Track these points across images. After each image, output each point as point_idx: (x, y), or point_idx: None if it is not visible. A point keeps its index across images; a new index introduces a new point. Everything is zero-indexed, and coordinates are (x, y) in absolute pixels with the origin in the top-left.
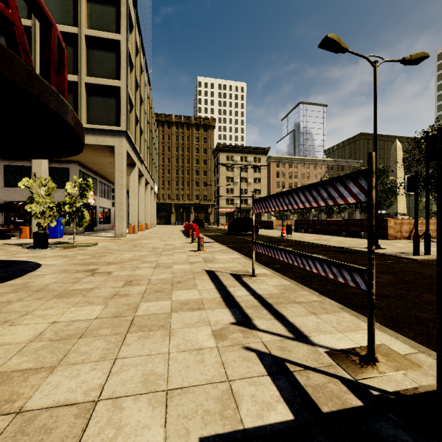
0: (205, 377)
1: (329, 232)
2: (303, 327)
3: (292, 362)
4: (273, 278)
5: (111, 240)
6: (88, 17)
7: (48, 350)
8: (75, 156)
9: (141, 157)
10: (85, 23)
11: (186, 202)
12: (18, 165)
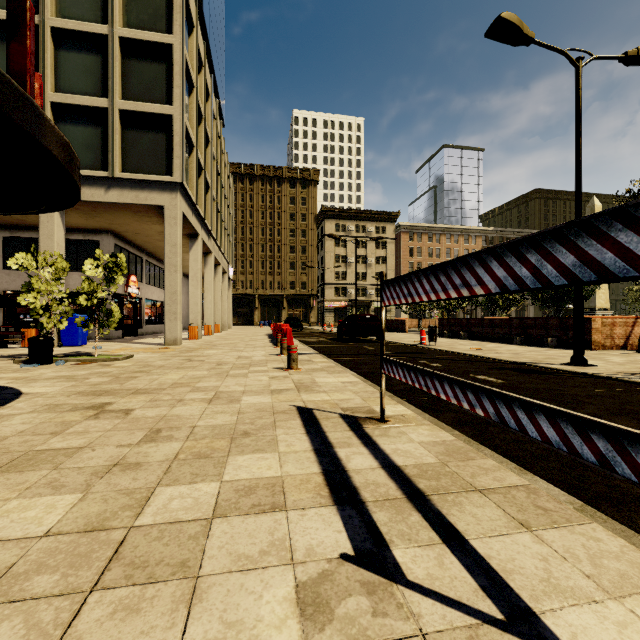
0: None
1: (493, 337)
2: (514, 573)
3: None
4: (419, 426)
5: (157, 350)
6: (124, 10)
7: None
8: (107, 222)
9: (208, 225)
10: (119, 19)
11: (276, 292)
12: (23, 237)
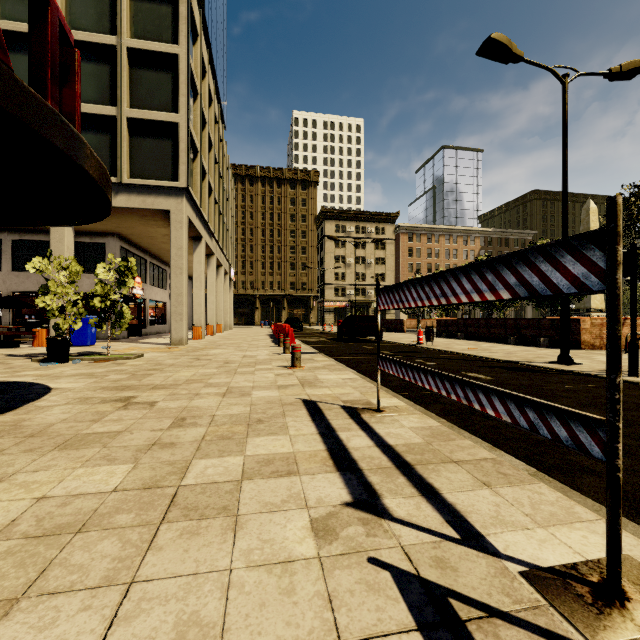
0: (295, 633)
1: (488, 337)
2: (472, 513)
3: (462, 598)
4: (410, 415)
5: (164, 349)
6: (132, 21)
7: (15, 560)
8: (114, 226)
9: (211, 227)
10: (127, 30)
11: (277, 292)
12: (32, 239)
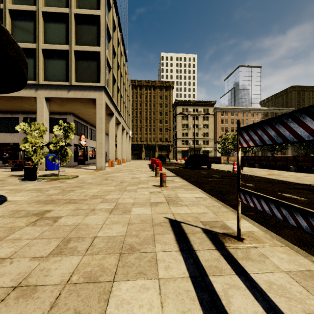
0: None
1: (275, 167)
2: None
3: None
4: (273, 247)
5: (91, 173)
6: (77, 0)
7: None
8: (70, 109)
9: (118, 109)
10: (74, 5)
11: (153, 143)
12: (32, 117)
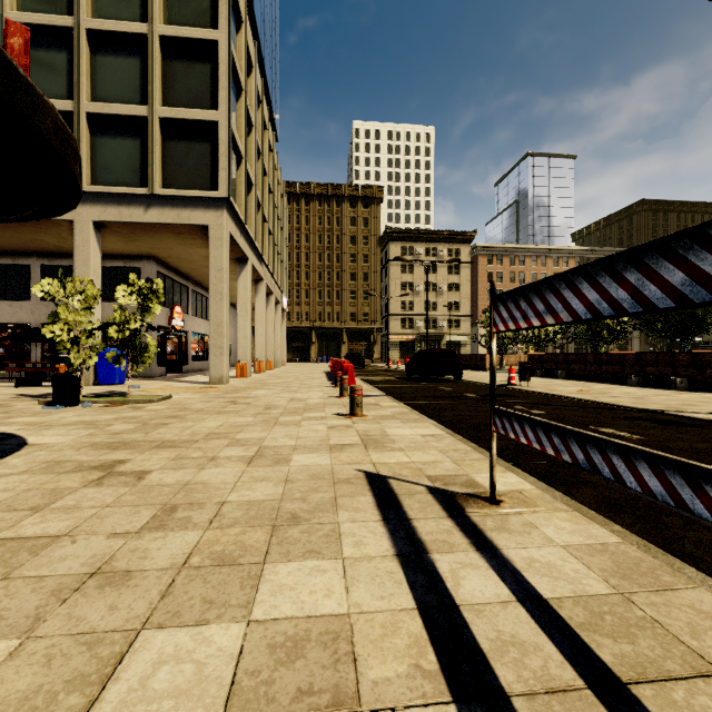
0: None
1: (599, 377)
2: None
3: None
4: (552, 513)
5: (200, 390)
6: (165, 5)
7: None
8: (148, 247)
9: (258, 248)
10: (159, 16)
11: (335, 324)
12: (62, 265)
